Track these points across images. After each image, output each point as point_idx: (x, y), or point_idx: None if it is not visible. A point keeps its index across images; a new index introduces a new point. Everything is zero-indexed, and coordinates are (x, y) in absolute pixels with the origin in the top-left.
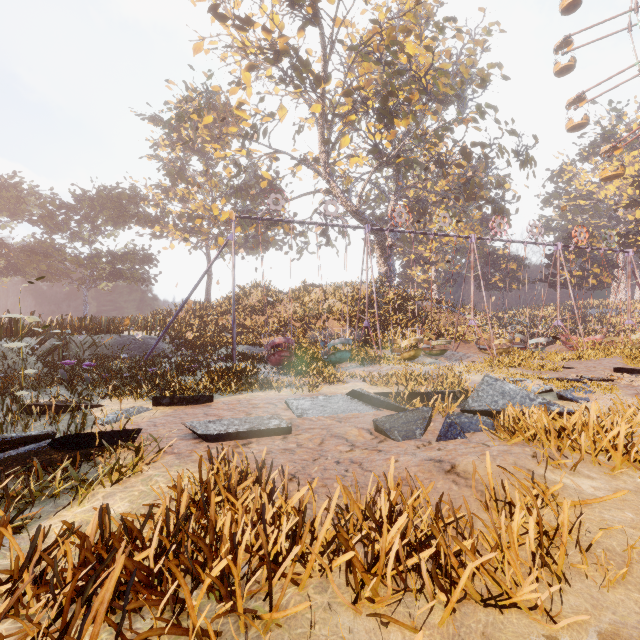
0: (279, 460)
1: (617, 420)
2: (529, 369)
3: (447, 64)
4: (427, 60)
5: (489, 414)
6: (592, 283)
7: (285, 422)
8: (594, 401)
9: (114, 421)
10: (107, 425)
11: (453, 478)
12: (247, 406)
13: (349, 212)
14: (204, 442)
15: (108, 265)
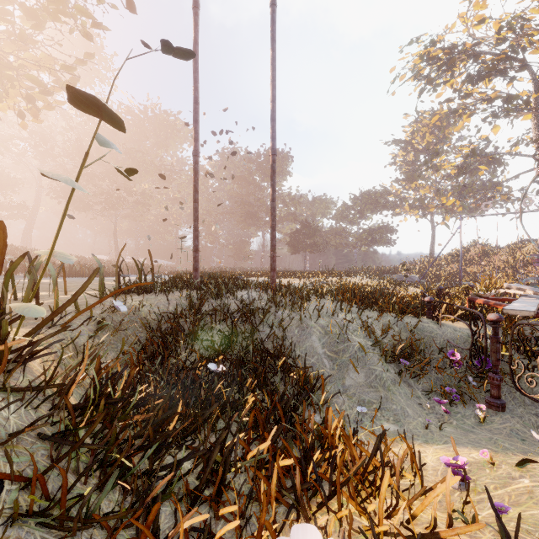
0: None
1: None
2: None
3: None
4: None
5: None
6: None
7: None
8: None
9: None
10: None
11: None
12: None
13: None
14: None
15: (369, 237)
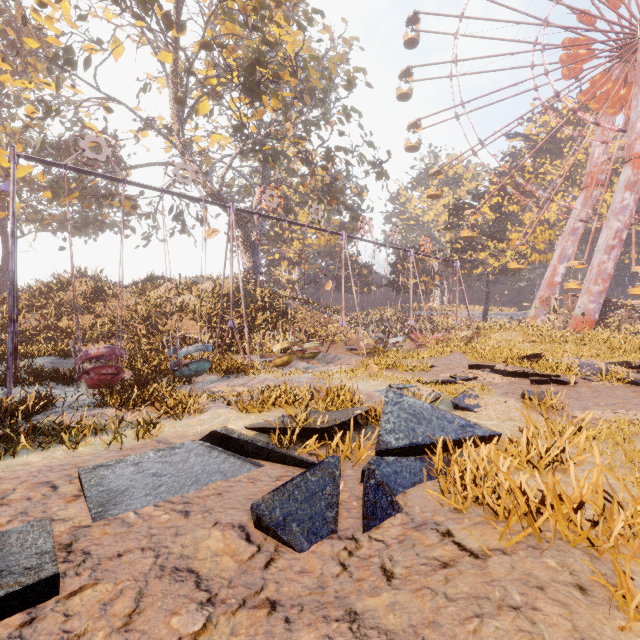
0: None
1: (567, 449)
2: (403, 370)
3: (316, 54)
4: (296, 44)
5: (410, 450)
6: (422, 289)
7: (49, 555)
8: (485, 407)
9: None
10: None
11: None
12: None
13: (209, 195)
14: None
15: None
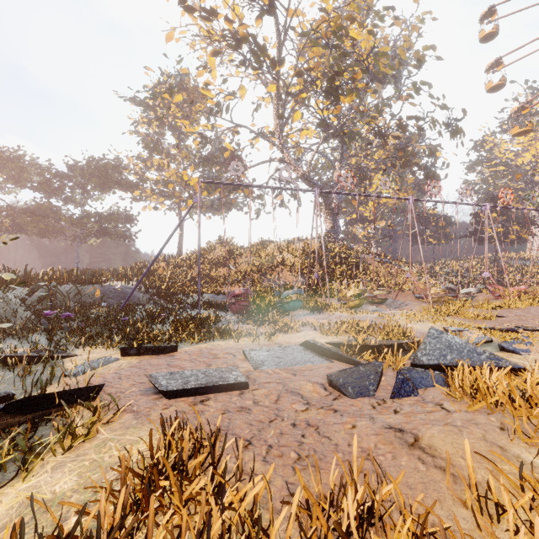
0: (235, 421)
1: None
2: (465, 318)
3: (386, 47)
4: (369, 44)
5: (438, 368)
6: (512, 238)
7: (242, 376)
8: (535, 353)
9: (82, 372)
10: (74, 378)
11: (418, 454)
12: (208, 356)
13: (300, 178)
14: (163, 398)
15: (96, 224)
